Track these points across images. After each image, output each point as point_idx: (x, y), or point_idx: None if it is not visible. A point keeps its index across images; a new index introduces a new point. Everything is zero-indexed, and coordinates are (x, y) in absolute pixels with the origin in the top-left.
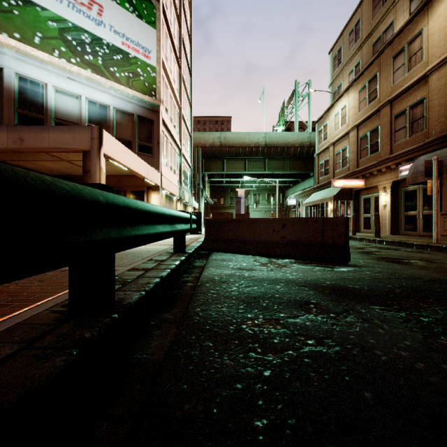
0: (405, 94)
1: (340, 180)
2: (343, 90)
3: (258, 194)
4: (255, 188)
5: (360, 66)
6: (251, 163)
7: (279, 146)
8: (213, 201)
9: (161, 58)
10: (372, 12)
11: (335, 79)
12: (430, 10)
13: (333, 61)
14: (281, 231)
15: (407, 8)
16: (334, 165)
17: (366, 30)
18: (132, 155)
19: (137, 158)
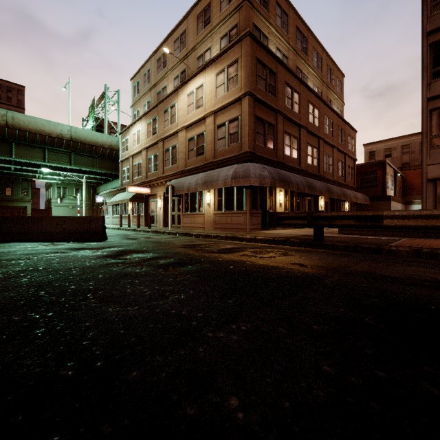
0: (169, 138)
1: (133, 187)
2: (138, 117)
3: (63, 187)
4: (59, 181)
5: (150, 104)
6: (53, 154)
7: (87, 143)
8: None
9: None
10: (157, 70)
11: (135, 103)
12: (179, 94)
13: (134, 88)
14: (63, 225)
15: (173, 82)
16: (133, 173)
17: (153, 80)
18: None
19: None
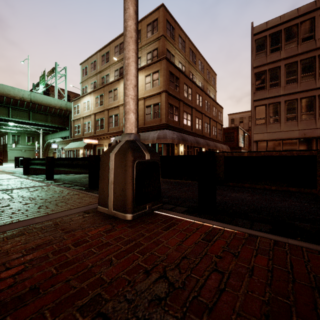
0: (113, 109)
1: (87, 139)
2: (88, 92)
3: (17, 135)
4: (16, 131)
5: (96, 84)
6: (16, 111)
7: (42, 104)
8: None
9: None
10: (101, 62)
11: (84, 81)
12: (120, 83)
13: (83, 70)
14: None
15: (114, 73)
16: (83, 129)
17: (99, 68)
18: None
19: None
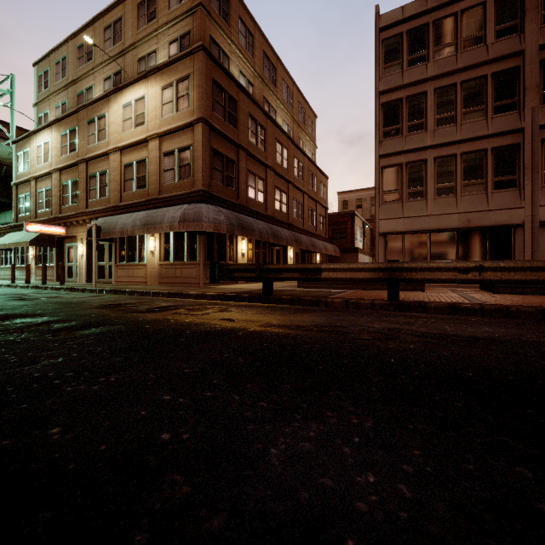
0: (96, 160)
1: (36, 224)
2: (46, 123)
3: None
4: None
5: (67, 107)
6: None
7: None
8: None
9: None
10: (77, 60)
11: (41, 102)
12: (110, 102)
13: (39, 78)
14: None
15: (102, 84)
16: (36, 203)
17: (72, 73)
18: None
19: None
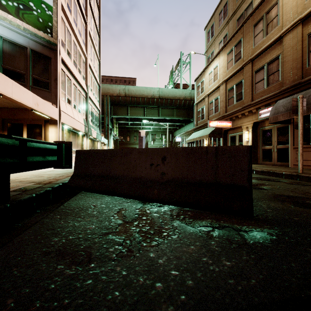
0: (263, 54)
1: (214, 121)
2: (215, 54)
3: (154, 134)
4: (152, 130)
5: (227, 37)
6: (149, 110)
7: (168, 98)
8: (120, 138)
9: (60, 1)
10: None
11: (209, 48)
12: None
13: (207, 34)
14: (160, 165)
15: None
16: (208, 111)
17: (232, 9)
18: (6, 80)
19: (18, 85)
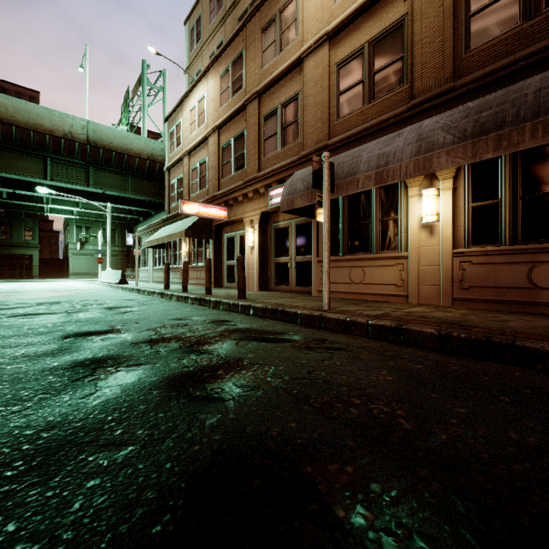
0: (276, 86)
1: (193, 203)
2: (200, 72)
3: (85, 227)
4: (76, 216)
5: None
6: (60, 166)
7: (113, 149)
8: None
9: None
10: None
11: (193, 61)
12: None
13: (190, 35)
14: None
15: None
16: (189, 185)
17: None
18: None
19: None
